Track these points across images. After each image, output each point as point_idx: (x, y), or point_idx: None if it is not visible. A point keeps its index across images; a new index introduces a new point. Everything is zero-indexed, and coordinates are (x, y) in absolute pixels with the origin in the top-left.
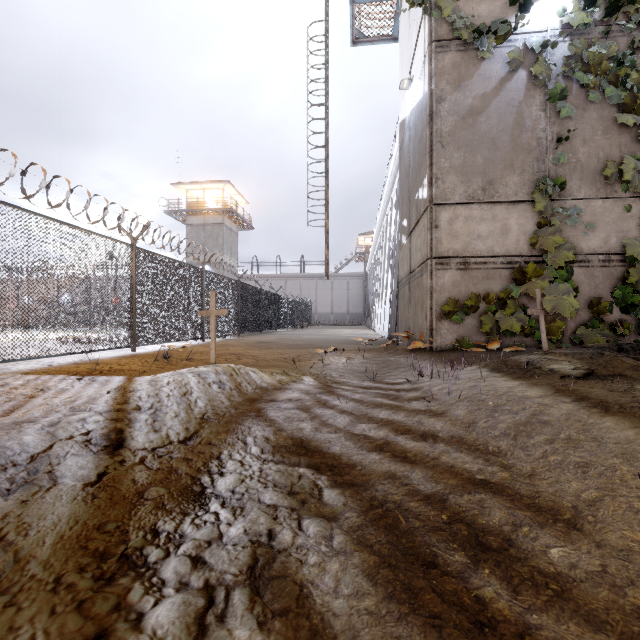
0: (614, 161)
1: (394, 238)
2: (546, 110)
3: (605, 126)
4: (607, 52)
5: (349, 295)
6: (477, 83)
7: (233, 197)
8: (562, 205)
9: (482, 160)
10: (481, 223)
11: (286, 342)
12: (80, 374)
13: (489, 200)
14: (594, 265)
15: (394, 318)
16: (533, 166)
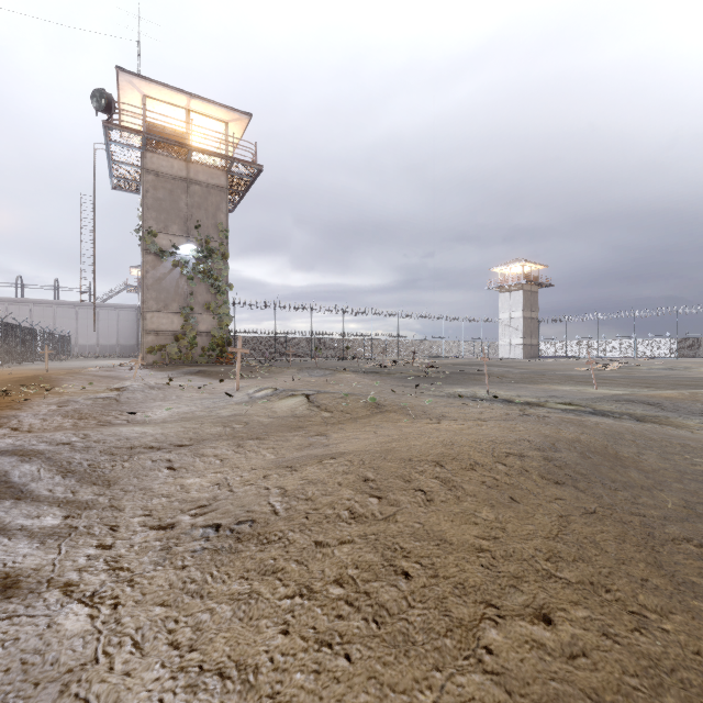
0: (209, 303)
1: None
2: (187, 282)
3: (207, 291)
4: (207, 267)
5: (120, 327)
6: (162, 269)
7: None
8: (193, 315)
9: (164, 297)
10: (164, 319)
11: (61, 368)
12: None
13: (167, 311)
14: (204, 336)
15: None
16: (183, 301)
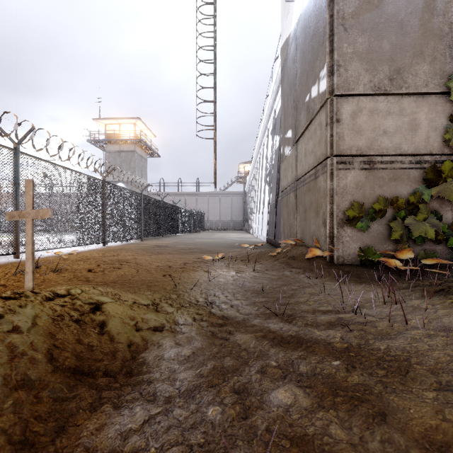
0: None
1: (271, 158)
2: None
3: None
4: None
5: (232, 208)
6: None
7: (143, 131)
8: None
9: (389, 46)
10: (387, 117)
11: (179, 246)
12: None
13: (397, 91)
14: None
15: (272, 225)
16: (445, 54)
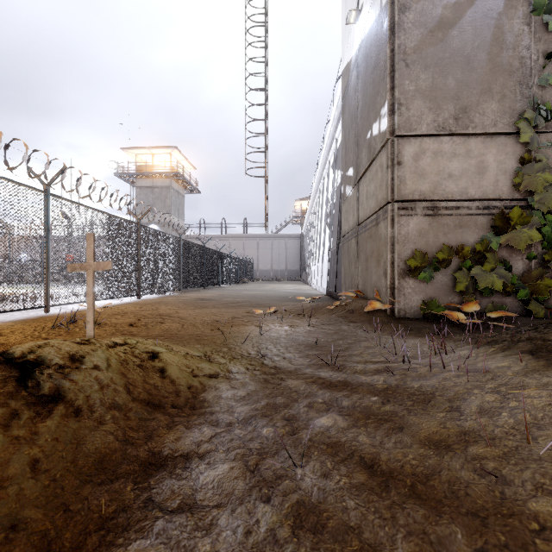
0: None
1: (332, 196)
2: (530, 23)
3: None
4: None
5: (287, 254)
6: None
7: (180, 162)
8: (549, 138)
9: (454, 83)
10: (453, 159)
11: (225, 299)
12: None
13: (463, 131)
14: None
15: (333, 274)
16: (515, 91)
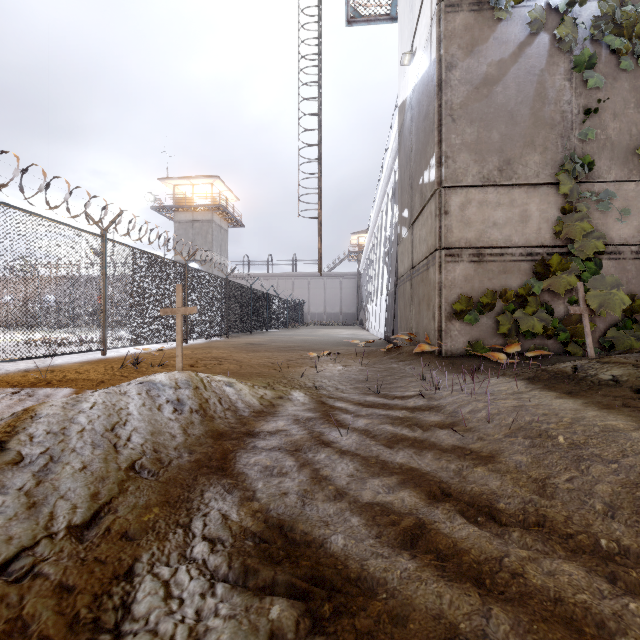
0: None
1: (390, 234)
2: (571, 79)
3: (638, 98)
4: None
5: (342, 295)
6: (493, 48)
7: (223, 193)
8: (590, 188)
9: (498, 136)
10: (497, 209)
11: (276, 344)
12: (20, 386)
13: (506, 182)
14: (626, 257)
15: (391, 318)
16: (557, 143)
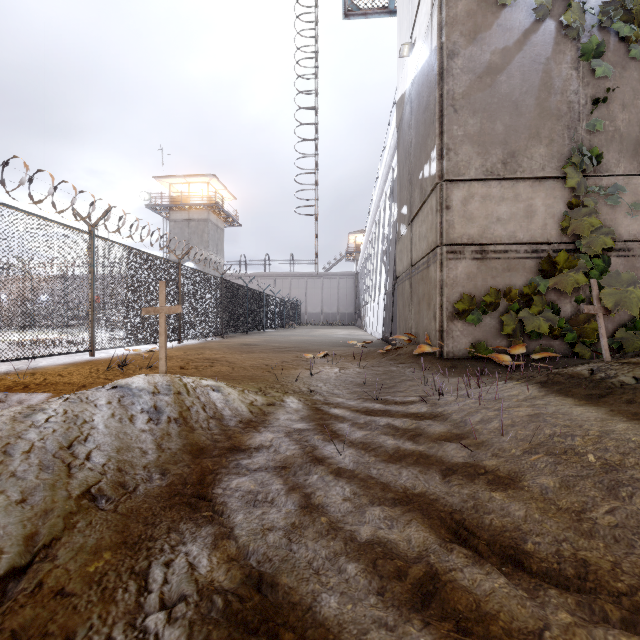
0: None
1: (388, 232)
2: (578, 68)
3: None
4: None
5: (340, 295)
6: (496, 35)
7: (219, 192)
8: (597, 182)
9: (502, 128)
10: (501, 203)
11: (272, 344)
12: None
13: (511, 176)
14: (635, 254)
15: (389, 318)
16: (563, 135)
